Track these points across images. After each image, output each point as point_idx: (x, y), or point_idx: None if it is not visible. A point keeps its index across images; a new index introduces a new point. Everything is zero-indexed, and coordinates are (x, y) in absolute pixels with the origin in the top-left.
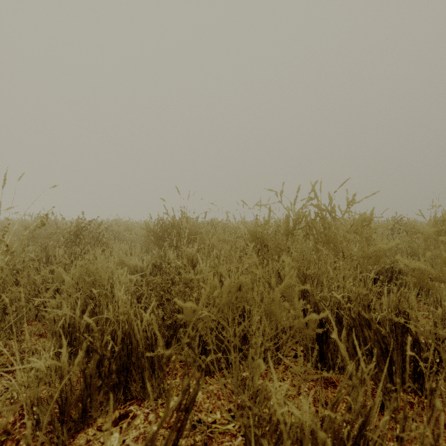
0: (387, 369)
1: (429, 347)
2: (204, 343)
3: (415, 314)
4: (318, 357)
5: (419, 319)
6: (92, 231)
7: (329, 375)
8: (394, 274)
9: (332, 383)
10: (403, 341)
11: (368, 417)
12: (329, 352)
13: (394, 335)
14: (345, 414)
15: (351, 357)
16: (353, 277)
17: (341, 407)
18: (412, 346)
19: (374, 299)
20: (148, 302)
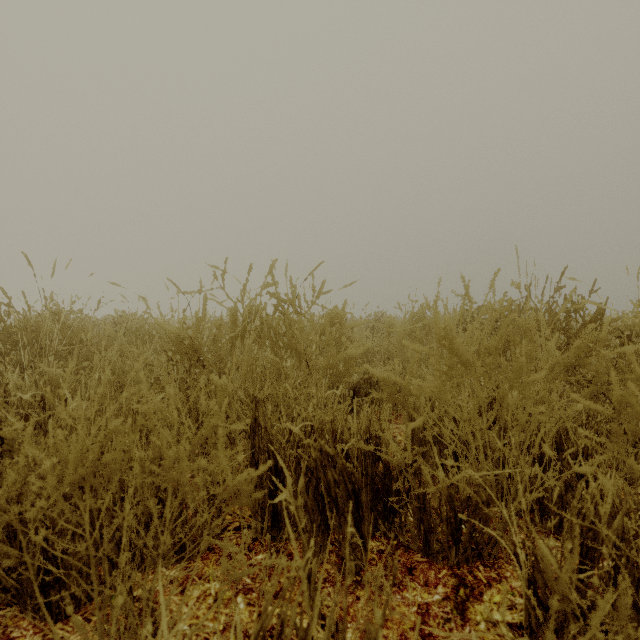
0: (354, 518)
1: (398, 475)
2: (53, 558)
3: (384, 437)
4: (272, 522)
5: (395, 435)
6: None
7: (271, 561)
8: (372, 384)
9: (289, 556)
10: (373, 472)
11: (305, 634)
12: (286, 510)
13: (363, 468)
14: (274, 639)
15: (311, 514)
16: (317, 396)
17: (296, 592)
18: (382, 477)
19: (339, 425)
20: None
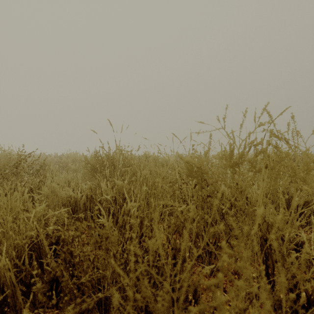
0: None
1: None
2: None
3: None
4: None
5: None
6: (32, 163)
7: None
8: None
9: None
10: None
11: None
12: None
13: None
14: None
15: None
16: None
17: None
18: None
19: None
20: (50, 262)
